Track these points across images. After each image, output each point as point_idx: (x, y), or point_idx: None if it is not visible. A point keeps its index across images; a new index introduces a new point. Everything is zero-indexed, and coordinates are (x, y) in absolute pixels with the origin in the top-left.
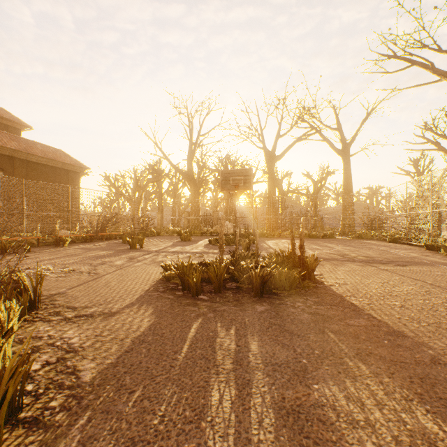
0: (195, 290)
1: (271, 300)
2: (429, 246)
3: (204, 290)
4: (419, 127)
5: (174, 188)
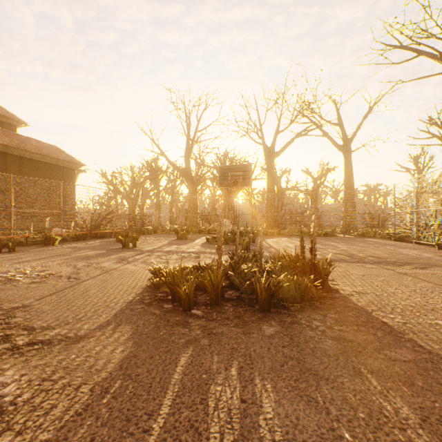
0: (187, 303)
1: (280, 317)
2: (441, 246)
3: (199, 302)
4: (423, 122)
5: (172, 186)
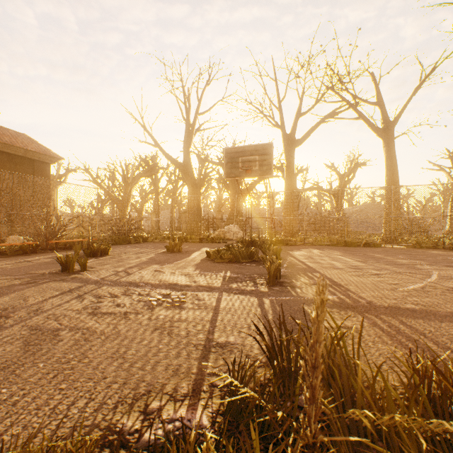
0: None
1: None
2: None
3: None
4: None
5: (174, 187)
